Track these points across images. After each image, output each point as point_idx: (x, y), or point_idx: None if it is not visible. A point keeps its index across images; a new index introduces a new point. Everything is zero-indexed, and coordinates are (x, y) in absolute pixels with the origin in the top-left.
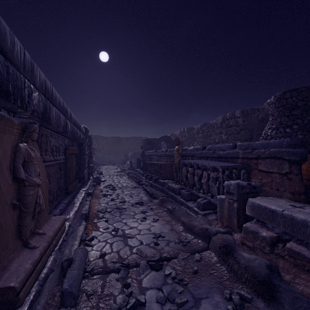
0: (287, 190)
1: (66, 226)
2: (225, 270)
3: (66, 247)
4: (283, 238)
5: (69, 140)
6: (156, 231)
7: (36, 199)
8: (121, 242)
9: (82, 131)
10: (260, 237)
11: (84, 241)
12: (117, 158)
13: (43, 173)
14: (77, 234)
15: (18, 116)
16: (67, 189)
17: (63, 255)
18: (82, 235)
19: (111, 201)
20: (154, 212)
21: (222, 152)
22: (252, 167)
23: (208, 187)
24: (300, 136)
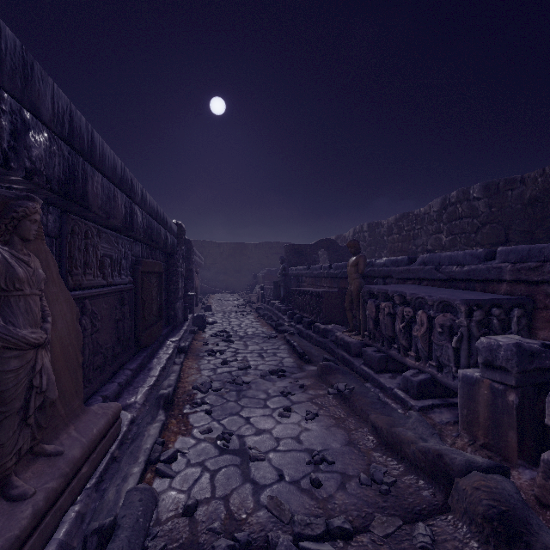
0: None
1: (124, 424)
2: None
3: (112, 479)
4: None
5: (144, 246)
6: (313, 444)
7: (31, 378)
8: (235, 470)
9: (171, 231)
10: None
11: (154, 463)
12: (240, 281)
13: (68, 314)
14: (141, 446)
15: (3, 188)
16: (138, 341)
17: (101, 506)
18: (153, 448)
19: (221, 365)
20: (308, 396)
21: (457, 269)
22: (539, 304)
23: (428, 345)
24: None
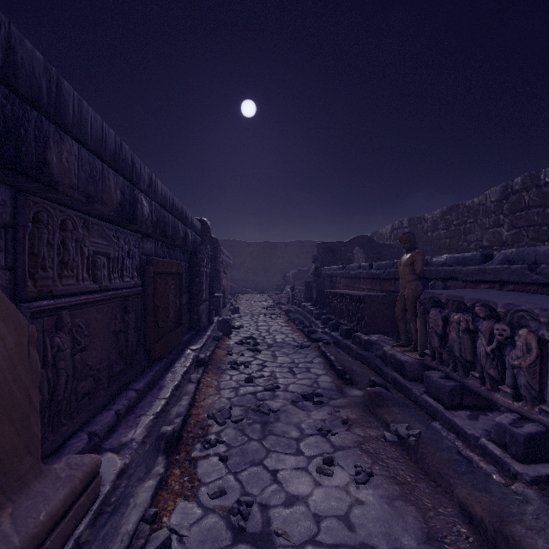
0: None
1: (108, 480)
2: None
3: None
4: None
5: (159, 243)
6: (372, 535)
7: None
8: None
9: (193, 228)
10: None
11: None
12: (269, 281)
13: (10, 337)
14: (119, 528)
15: None
16: (150, 352)
17: None
18: (136, 530)
19: (245, 382)
20: (355, 437)
21: None
22: None
23: (538, 382)
24: None
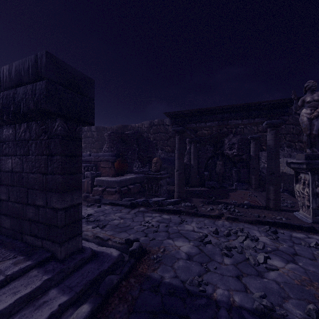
0: (111, 174)
1: None
2: (86, 203)
3: None
4: (106, 188)
5: None
6: None
7: None
8: None
9: None
10: (99, 190)
11: None
12: None
13: None
14: None
15: None
16: None
17: None
18: None
19: None
20: None
21: (83, 158)
22: (98, 166)
23: None
24: (116, 152)
